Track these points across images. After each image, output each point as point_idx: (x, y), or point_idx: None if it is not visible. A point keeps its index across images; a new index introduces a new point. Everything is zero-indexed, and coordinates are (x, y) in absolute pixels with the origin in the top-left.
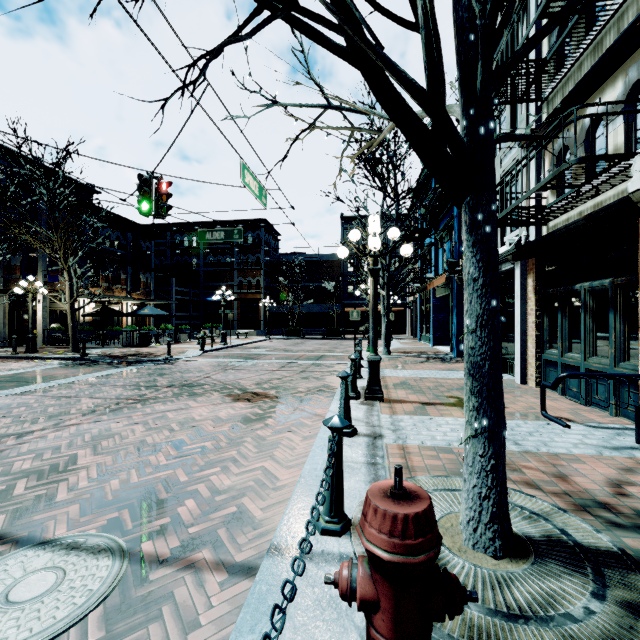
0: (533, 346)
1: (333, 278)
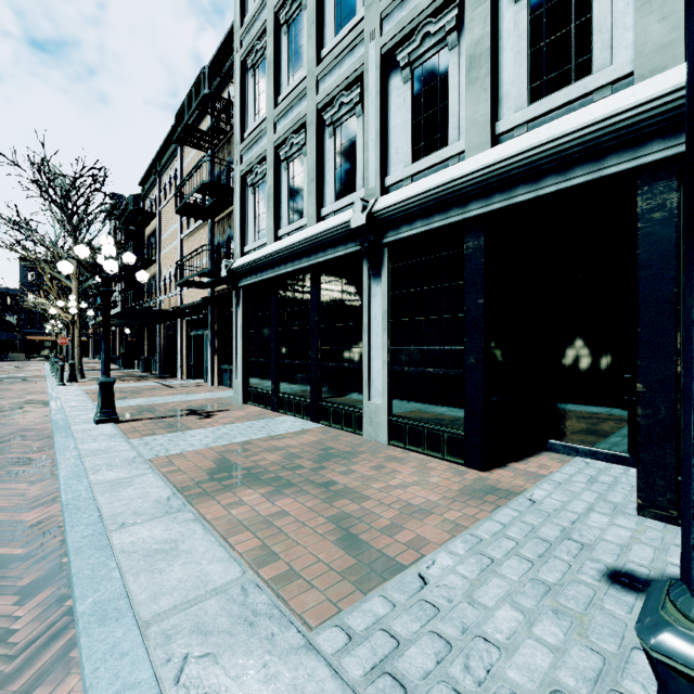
0: (118, 353)
1: (12, 309)
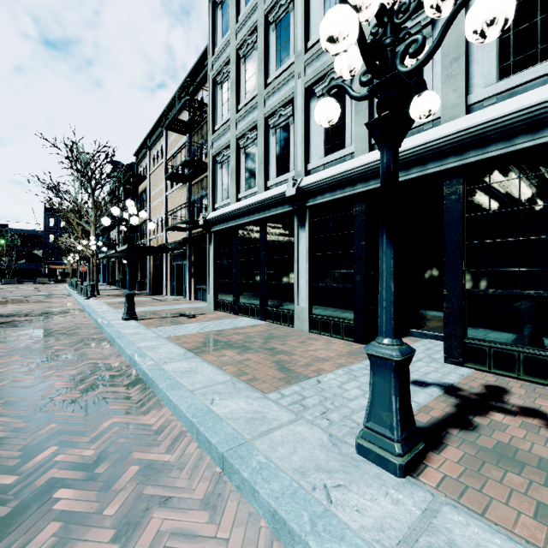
0: (117, 278)
1: (38, 246)
